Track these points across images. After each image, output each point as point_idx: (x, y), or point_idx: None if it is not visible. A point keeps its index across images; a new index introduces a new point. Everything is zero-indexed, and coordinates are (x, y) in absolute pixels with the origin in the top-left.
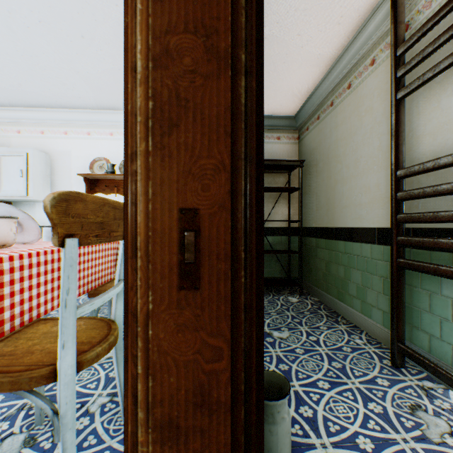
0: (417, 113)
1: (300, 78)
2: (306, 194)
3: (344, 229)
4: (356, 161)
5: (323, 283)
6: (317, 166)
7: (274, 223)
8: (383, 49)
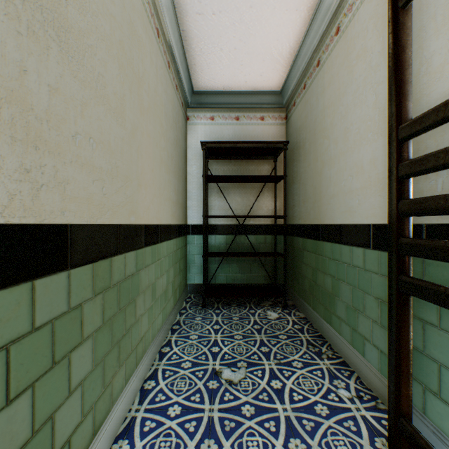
0: (435, 29)
1: (277, 31)
2: (293, 184)
3: (331, 227)
4: (345, 131)
5: (310, 296)
6: (303, 148)
7: (257, 219)
8: None
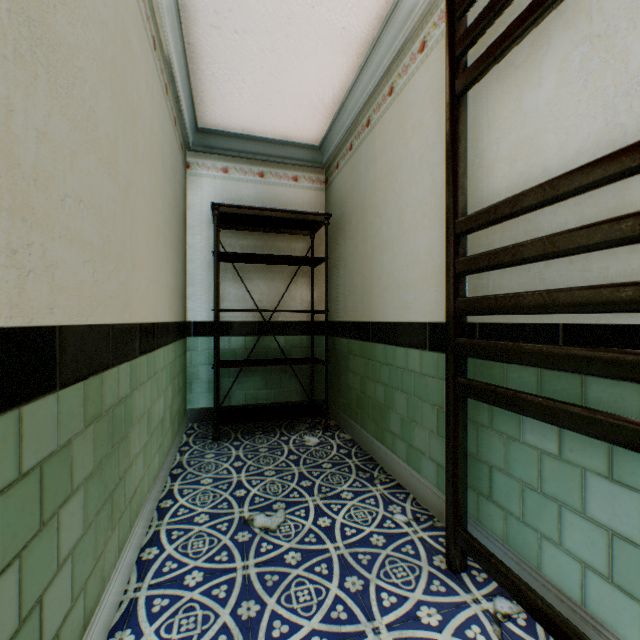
0: (487, 124)
1: (319, 73)
2: (336, 269)
3: (384, 325)
4: (400, 212)
5: (358, 411)
6: (350, 224)
7: (289, 315)
8: (438, 22)
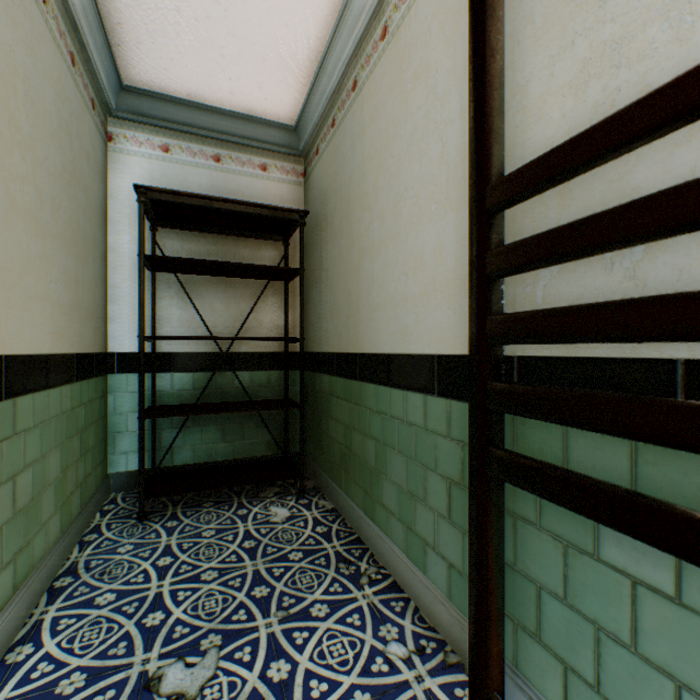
0: (534, 38)
1: (287, 8)
2: (316, 284)
3: (375, 358)
4: (397, 199)
5: (342, 472)
6: (332, 225)
7: (256, 343)
8: None
